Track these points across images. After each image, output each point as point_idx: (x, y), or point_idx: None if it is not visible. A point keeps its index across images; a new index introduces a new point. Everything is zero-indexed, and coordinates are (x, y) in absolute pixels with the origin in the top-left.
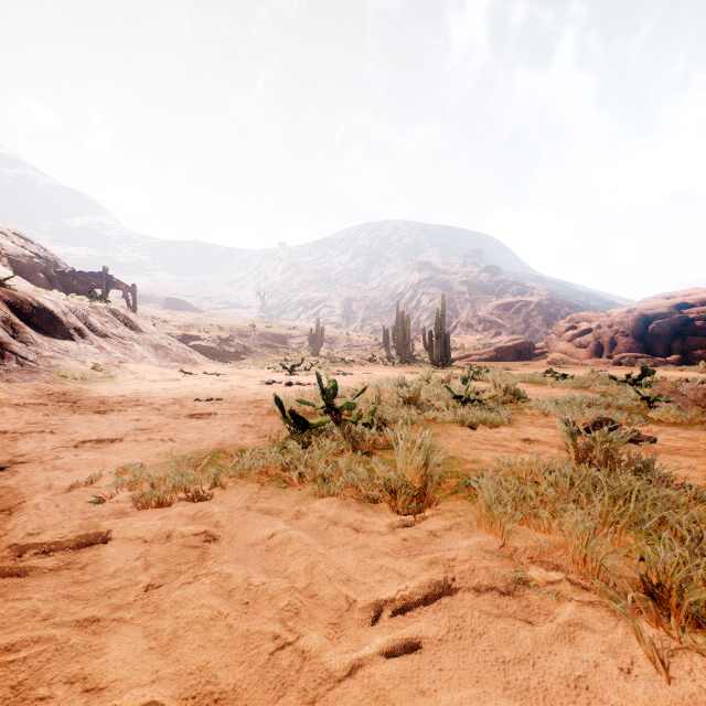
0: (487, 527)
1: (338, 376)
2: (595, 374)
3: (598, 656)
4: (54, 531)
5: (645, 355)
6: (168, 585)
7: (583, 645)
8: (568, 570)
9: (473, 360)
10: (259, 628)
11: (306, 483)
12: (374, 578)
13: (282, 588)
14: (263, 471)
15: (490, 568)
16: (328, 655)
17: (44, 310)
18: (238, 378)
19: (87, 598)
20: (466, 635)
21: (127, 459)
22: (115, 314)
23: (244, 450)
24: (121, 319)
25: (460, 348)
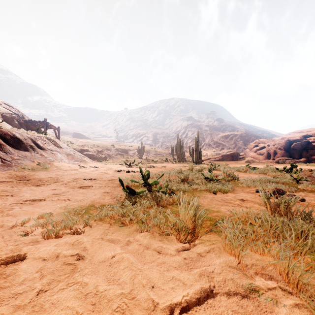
0: (229, 251)
1: (150, 168)
2: (268, 167)
3: None
4: None
5: (290, 158)
6: (51, 290)
7: None
8: (277, 280)
9: (212, 160)
10: None
11: (133, 224)
12: (169, 286)
13: (116, 294)
14: (112, 217)
15: (234, 279)
16: None
17: (15, 138)
18: (105, 169)
19: (3, 299)
20: None
21: (45, 210)
22: (49, 140)
23: (103, 205)
24: (52, 142)
25: (205, 155)
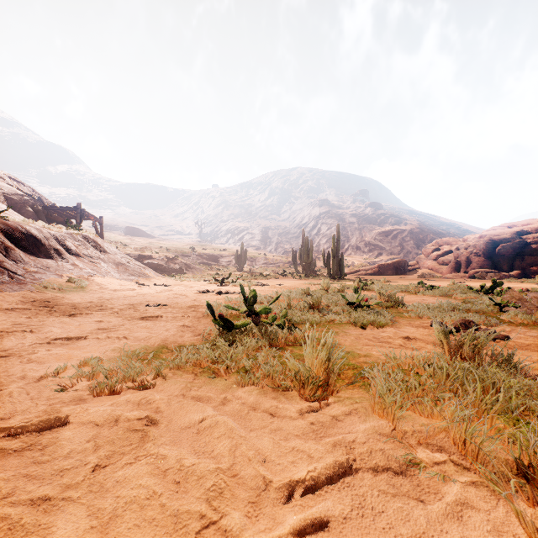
0: (380, 413)
1: (257, 287)
2: (455, 285)
3: (485, 535)
4: (22, 415)
5: (493, 271)
6: (112, 465)
7: (470, 524)
8: (450, 452)
9: (361, 274)
10: (188, 507)
11: (231, 374)
12: (287, 459)
13: (209, 469)
14: (196, 364)
15: (385, 450)
16: (247, 535)
17: (31, 236)
18: (181, 288)
19: (43, 477)
20: (367, 514)
21: (88, 354)
22: (86, 239)
23: (182, 346)
24: (91, 243)
25: (351, 265)
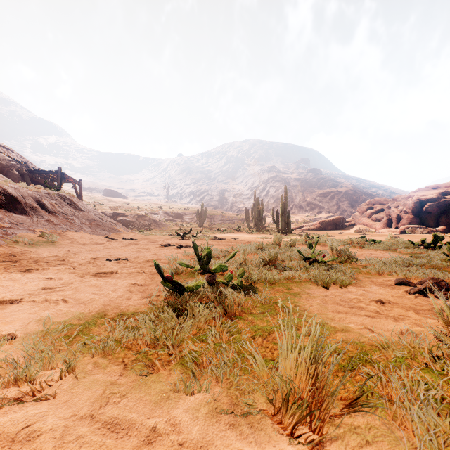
0: None
1: (215, 241)
2: (393, 239)
3: None
4: None
5: (421, 226)
6: None
7: None
8: None
9: (305, 229)
10: None
11: (172, 367)
12: None
13: None
14: (132, 344)
15: None
16: None
17: (7, 194)
18: (145, 242)
19: None
20: None
21: (4, 327)
22: (62, 198)
23: (123, 314)
24: (67, 201)
25: (295, 221)
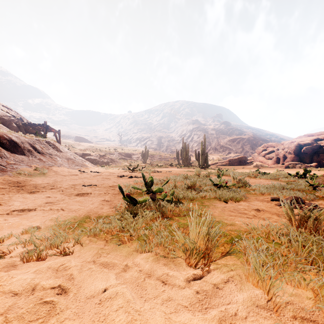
0: (253, 282)
1: (155, 173)
2: (278, 172)
3: None
4: None
5: (300, 163)
6: None
7: None
8: None
9: (218, 165)
10: None
11: (133, 241)
12: None
13: None
14: (109, 231)
15: None
16: None
17: (12, 141)
18: (107, 174)
19: None
20: None
21: (32, 223)
22: (48, 143)
23: (100, 217)
24: (51, 145)
25: (212, 159)
